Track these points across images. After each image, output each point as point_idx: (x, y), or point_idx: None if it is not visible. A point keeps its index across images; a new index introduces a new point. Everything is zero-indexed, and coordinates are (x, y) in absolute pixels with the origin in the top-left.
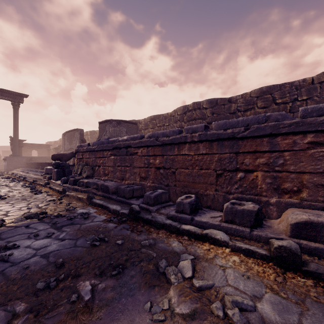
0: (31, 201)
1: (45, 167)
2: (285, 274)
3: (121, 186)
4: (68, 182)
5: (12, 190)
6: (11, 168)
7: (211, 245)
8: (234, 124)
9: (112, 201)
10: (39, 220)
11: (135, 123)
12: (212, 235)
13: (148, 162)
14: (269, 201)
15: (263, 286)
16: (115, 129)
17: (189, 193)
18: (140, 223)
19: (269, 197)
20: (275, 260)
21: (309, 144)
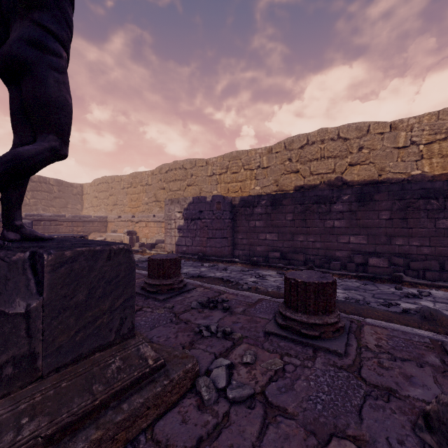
0: None
1: None
2: None
3: None
4: None
5: None
6: None
7: None
8: None
9: None
10: None
11: None
12: None
13: None
14: None
15: None
16: None
17: None
18: None
19: None
20: None
21: None
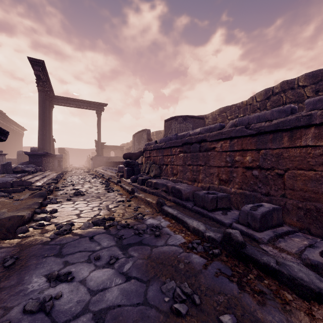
0: (103, 200)
1: (118, 166)
2: None
3: (199, 192)
4: (136, 181)
5: (92, 186)
6: (96, 166)
7: None
8: None
9: (187, 212)
10: (105, 229)
11: (202, 117)
12: None
13: (232, 159)
14: None
15: None
16: (180, 125)
17: (318, 211)
18: (251, 269)
19: None
20: None
21: None
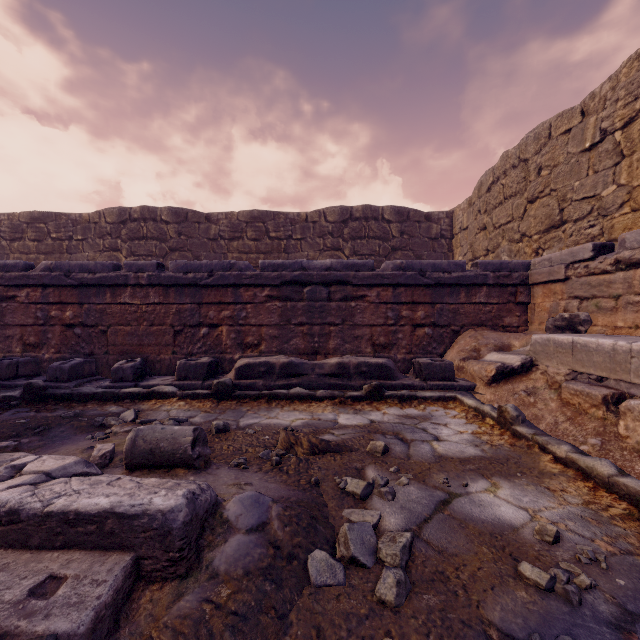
0: None
1: None
2: (220, 402)
3: None
4: None
5: None
6: None
7: (158, 400)
8: (197, 268)
9: None
10: None
11: None
12: (160, 390)
13: (46, 315)
14: (233, 358)
15: (200, 412)
16: None
17: None
18: (51, 402)
19: (234, 353)
20: (215, 396)
21: (266, 297)
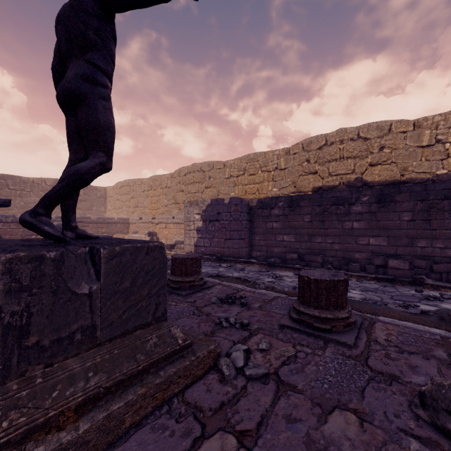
0: None
1: None
2: None
3: None
4: None
5: None
6: None
7: None
8: None
9: None
10: None
11: None
12: None
13: None
14: None
15: None
16: None
17: None
18: None
19: None
20: None
21: None
